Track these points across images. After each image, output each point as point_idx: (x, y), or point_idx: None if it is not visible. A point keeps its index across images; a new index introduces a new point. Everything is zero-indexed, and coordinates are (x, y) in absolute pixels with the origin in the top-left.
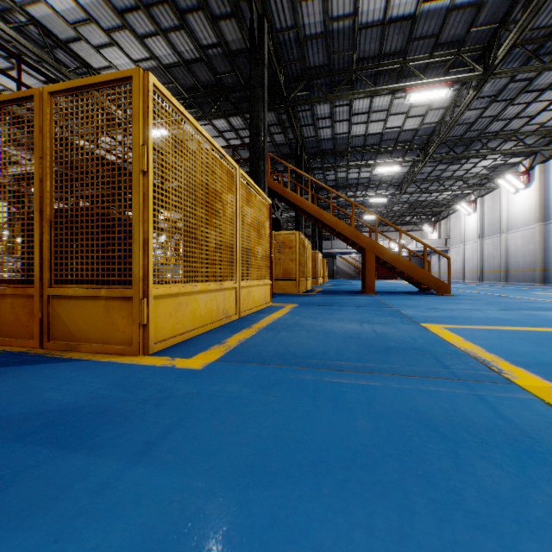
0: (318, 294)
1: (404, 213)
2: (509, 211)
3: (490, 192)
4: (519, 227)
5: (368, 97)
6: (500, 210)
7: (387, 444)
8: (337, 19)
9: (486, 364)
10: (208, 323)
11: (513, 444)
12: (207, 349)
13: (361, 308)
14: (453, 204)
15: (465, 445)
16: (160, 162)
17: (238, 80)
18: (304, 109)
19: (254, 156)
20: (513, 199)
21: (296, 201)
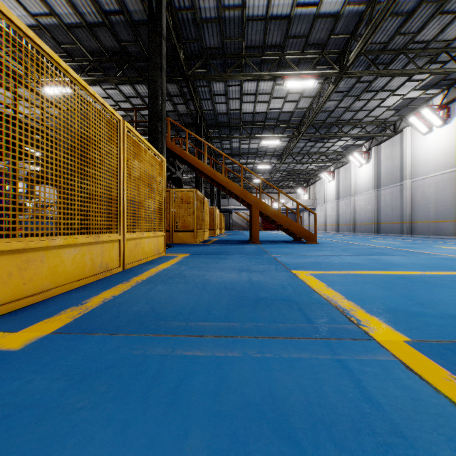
0: (212, 244)
1: (283, 179)
2: (356, 180)
3: (343, 165)
4: (363, 192)
5: (255, 81)
6: (350, 179)
7: None
8: (228, 8)
9: (345, 314)
10: (78, 279)
11: (387, 455)
12: (54, 315)
13: (245, 256)
14: (318, 173)
15: None
16: None
17: (142, 50)
18: (203, 84)
19: (152, 118)
20: (359, 171)
21: (193, 162)
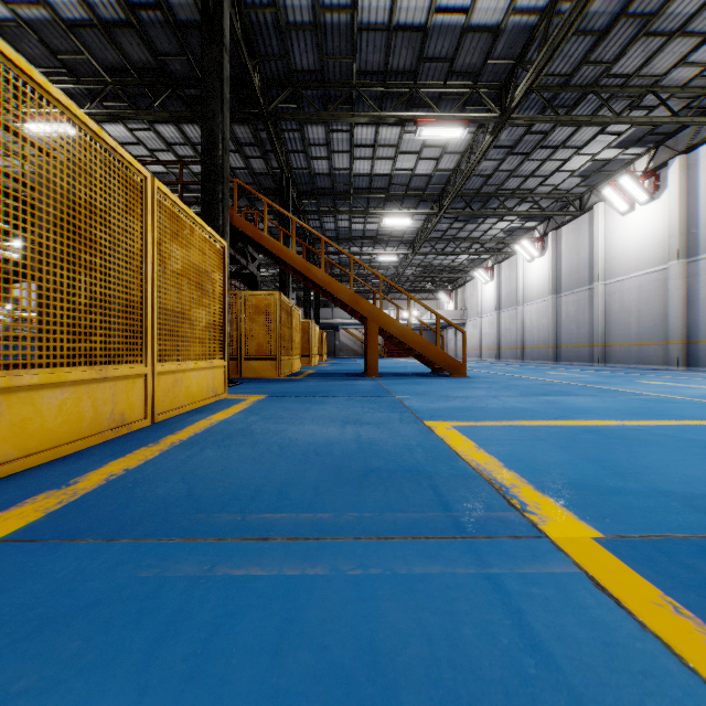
0: (305, 378)
1: (418, 278)
2: (525, 281)
3: (507, 259)
4: (535, 299)
5: (373, 126)
6: (517, 279)
7: None
8: (331, 9)
9: (504, 494)
10: (68, 440)
11: None
12: (14, 506)
13: (354, 399)
14: (470, 271)
15: None
16: None
17: (192, 70)
18: (291, 128)
19: (207, 177)
20: (529, 268)
21: (275, 250)
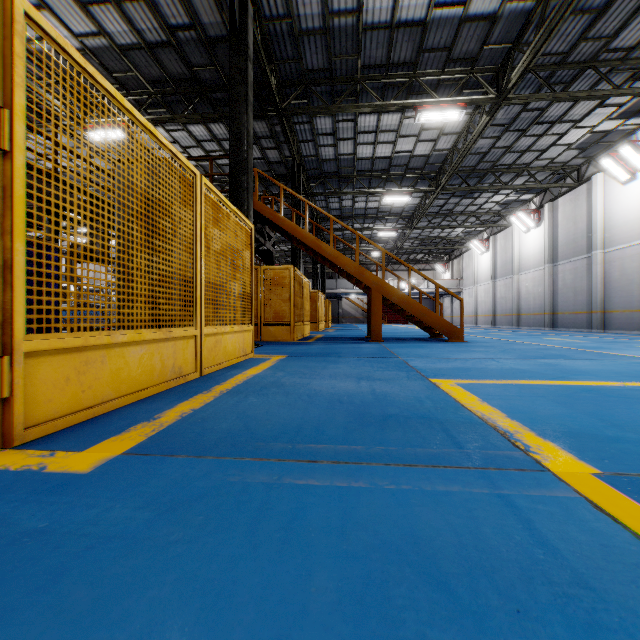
0: (316, 342)
1: (415, 250)
2: (521, 251)
3: (502, 230)
4: (531, 268)
5: (375, 114)
6: (512, 249)
7: (357, 639)
8: (338, 14)
9: (508, 438)
10: (145, 386)
11: (567, 609)
12: (122, 432)
13: (363, 359)
14: (465, 242)
15: (492, 623)
16: (45, 142)
17: (219, 77)
18: (302, 121)
19: (234, 169)
20: (525, 238)
21: (290, 229)
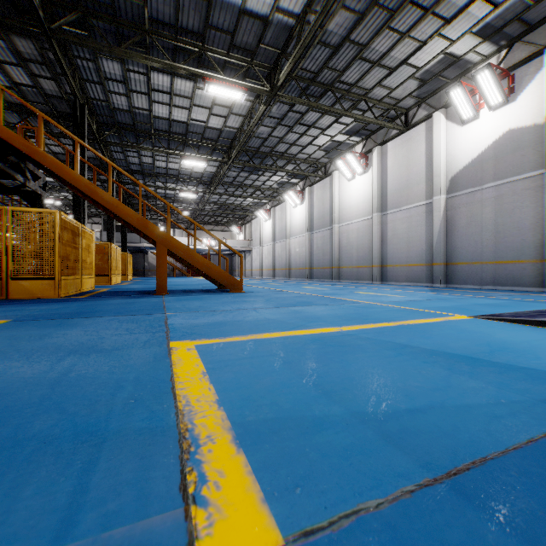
0: (88, 298)
1: (215, 213)
2: (291, 221)
3: (279, 204)
4: (297, 234)
5: (169, 75)
6: (286, 219)
7: None
8: None
9: (186, 461)
10: None
11: None
12: None
13: (118, 318)
14: (255, 211)
15: None
16: None
17: None
18: (85, 56)
19: None
20: (294, 212)
21: (54, 167)
